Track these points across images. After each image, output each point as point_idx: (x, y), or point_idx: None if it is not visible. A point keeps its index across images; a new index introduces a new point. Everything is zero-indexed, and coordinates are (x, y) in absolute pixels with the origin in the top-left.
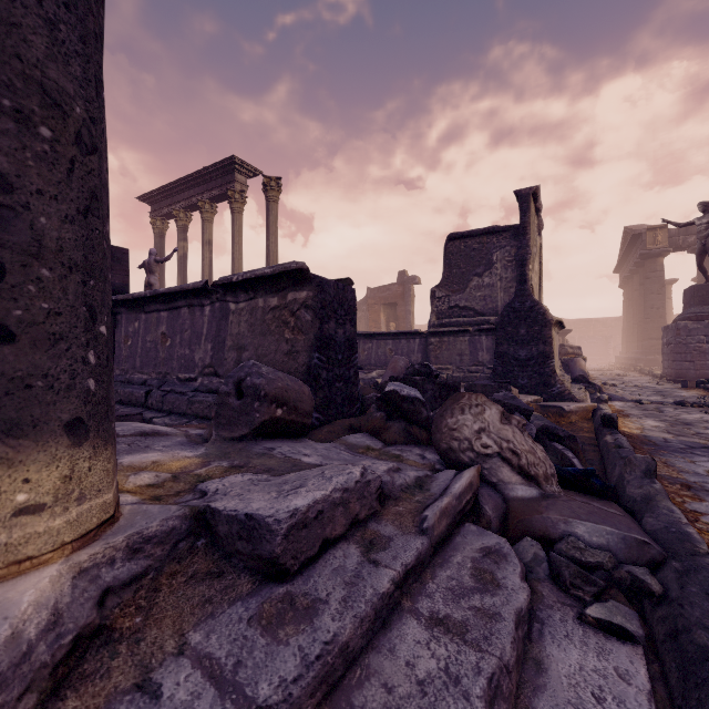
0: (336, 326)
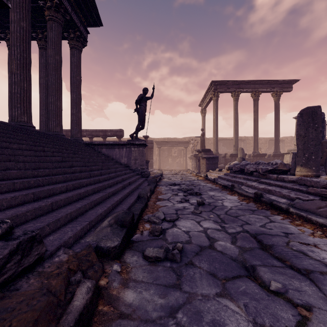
0: None
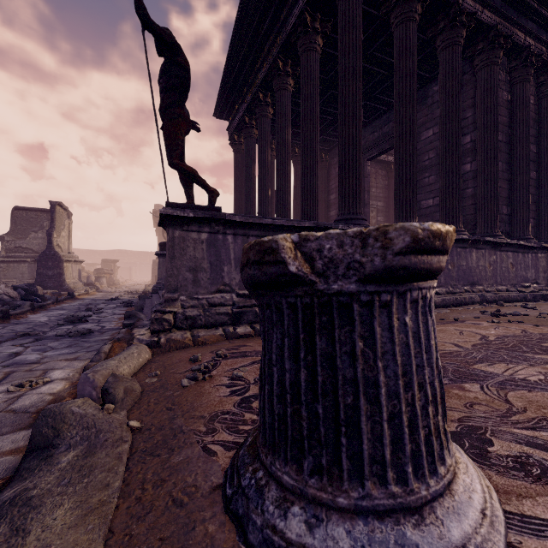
0: None
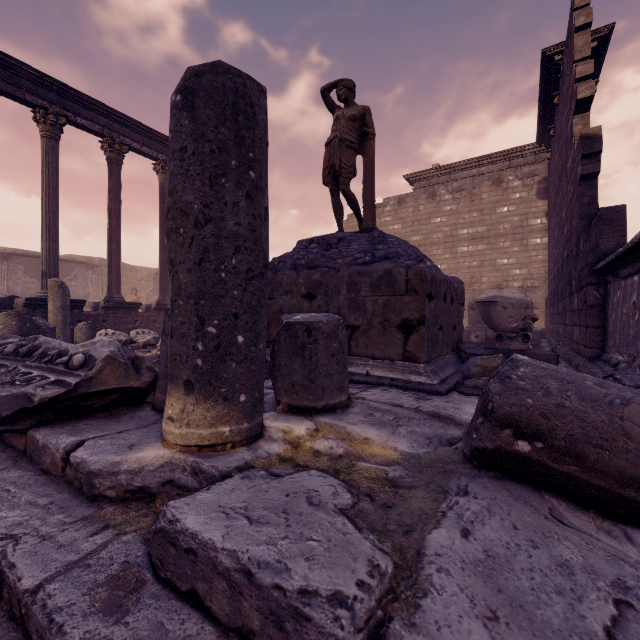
0: None
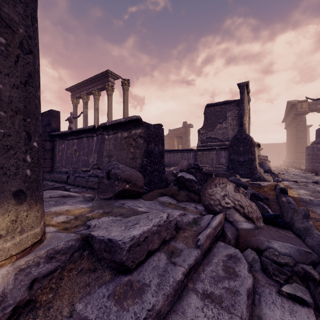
0: (154, 145)
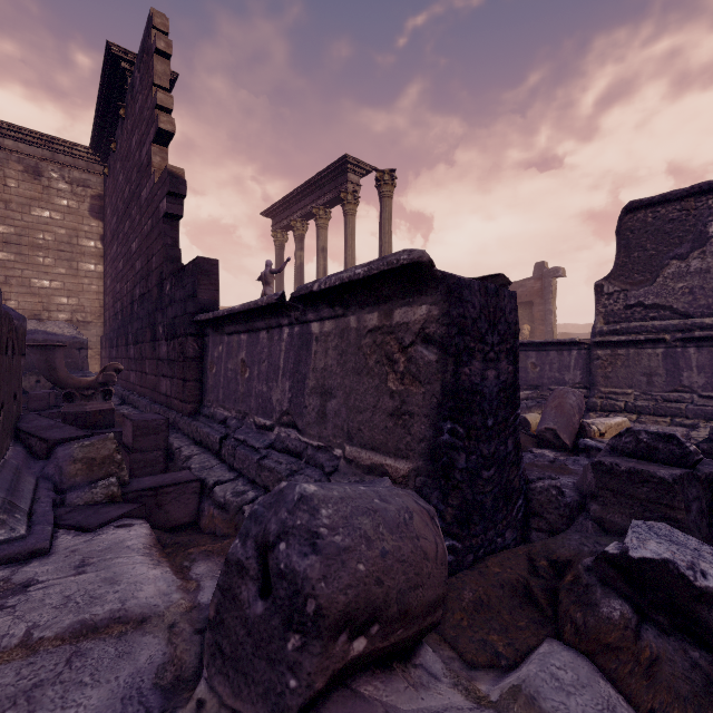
0: (483, 365)
